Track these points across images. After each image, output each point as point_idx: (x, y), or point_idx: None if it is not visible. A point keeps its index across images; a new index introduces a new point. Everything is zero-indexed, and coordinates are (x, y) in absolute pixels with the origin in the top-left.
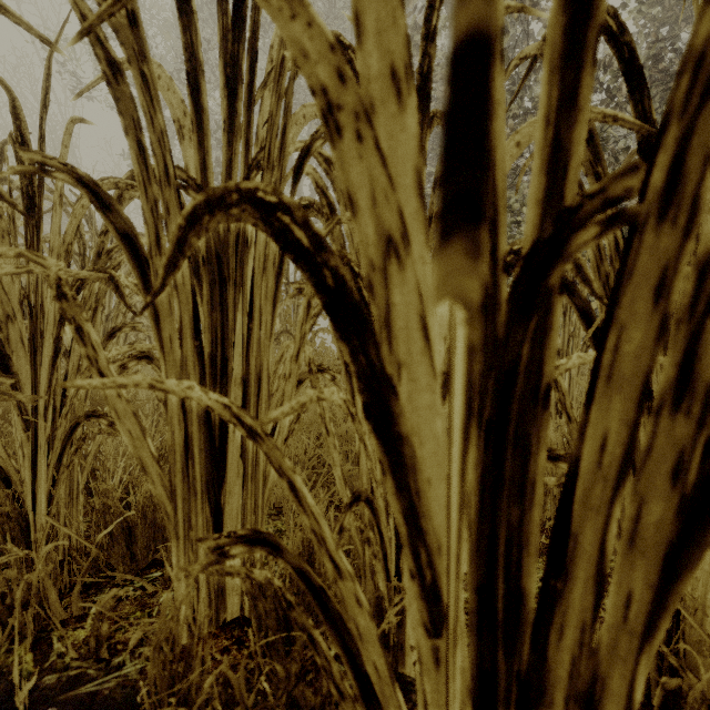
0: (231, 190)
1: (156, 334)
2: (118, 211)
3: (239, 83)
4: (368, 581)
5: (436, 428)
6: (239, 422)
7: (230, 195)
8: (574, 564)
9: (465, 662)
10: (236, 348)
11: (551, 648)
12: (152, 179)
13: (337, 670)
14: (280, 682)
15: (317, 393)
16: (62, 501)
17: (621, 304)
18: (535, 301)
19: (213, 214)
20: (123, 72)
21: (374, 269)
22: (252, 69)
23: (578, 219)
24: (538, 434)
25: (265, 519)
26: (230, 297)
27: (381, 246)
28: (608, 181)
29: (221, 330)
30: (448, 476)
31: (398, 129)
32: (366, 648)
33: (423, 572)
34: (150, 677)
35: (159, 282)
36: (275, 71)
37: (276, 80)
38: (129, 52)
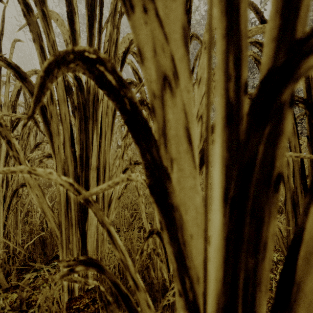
0: (69, 53)
1: (51, 145)
2: (30, 81)
3: (94, 20)
4: (159, 272)
5: (196, 202)
6: (78, 194)
7: (69, 56)
8: (296, 303)
9: None
10: (93, 152)
11: None
12: None
13: None
14: None
15: (126, 176)
16: (10, 227)
17: None
18: (269, 113)
19: (60, 68)
20: (32, 10)
21: (155, 97)
22: (101, 12)
23: (308, 47)
24: (270, 209)
25: None
26: (90, 127)
27: (160, 82)
28: None
29: (85, 143)
30: (205, 236)
31: (171, 0)
32: None
33: (187, 293)
34: None
35: (31, 111)
36: (112, 12)
37: (112, 16)
38: None
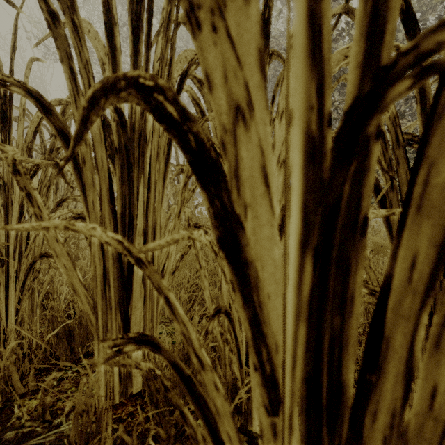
0: (120, 78)
1: (83, 199)
2: (56, 114)
3: (141, 32)
4: (227, 368)
5: (274, 255)
6: (128, 253)
7: (119, 83)
8: (386, 361)
9: (296, 436)
10: (139, 210)
11: (366, 428)
12: (80, 93)
13: (201, 437)
14: (162, 442)
15: (188, 234)
16: (25, 313)
17: (431, 143)
18: (355, 147)
19: (108, 98)
20: (60, 20)
21: (226, 132)
22: (149, 22)
23: (393, 74)
24: (357, 256)
25: (162, 325)
26: (135, 176)
27: (231, 114)
28: (421, 38)
29: (128, 197)
30: (284, 291)
31: (244, 18)
32: (222, 422)
33: (264, 366)
34: (72, 437)
35: (70, 151)
36: (165, 22)
37: (165, 28)
38: (64, 6)
